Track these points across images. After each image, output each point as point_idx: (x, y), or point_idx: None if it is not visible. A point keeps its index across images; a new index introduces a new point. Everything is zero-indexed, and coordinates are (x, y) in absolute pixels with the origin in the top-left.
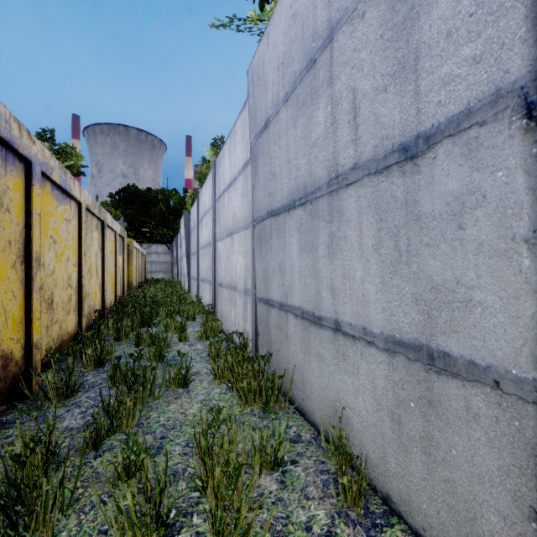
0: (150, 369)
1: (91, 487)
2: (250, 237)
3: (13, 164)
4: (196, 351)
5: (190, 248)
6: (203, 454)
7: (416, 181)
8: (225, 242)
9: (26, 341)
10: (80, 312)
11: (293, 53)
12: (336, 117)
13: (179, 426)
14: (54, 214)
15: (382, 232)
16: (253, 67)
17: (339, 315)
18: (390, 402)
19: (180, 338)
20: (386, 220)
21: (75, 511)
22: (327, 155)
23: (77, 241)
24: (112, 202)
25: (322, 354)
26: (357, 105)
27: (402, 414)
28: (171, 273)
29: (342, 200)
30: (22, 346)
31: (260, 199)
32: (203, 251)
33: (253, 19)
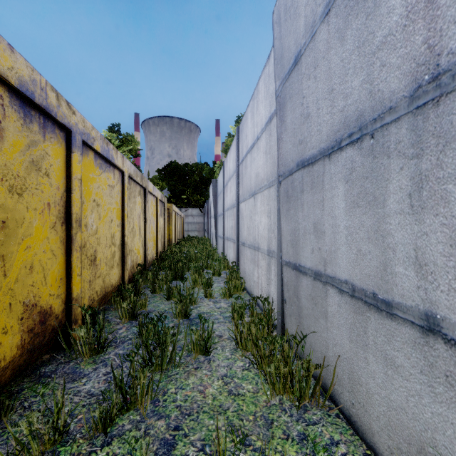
0: (170, 335)
1: None
2: (274, 196)
3: (52, 131)
4: (220, 309)
5: (217, 211)
6: None
7: None
8: (247, 203)
9: (67, 295)
10: (123, 266)
11: None
12: None
13: (195, 412)
14: (98, 180)
15: None
16: (280, 3)
17: (437, 308)
18: None
19: (206, 294)
20: None
21: None
22: (411, 50)
23: (121, 204)
24: (160, 176)
25: (393, 358)
26: None
27: None
28: (203, 232)
29: (451, 112)
30: (62, 300)
31: (288, 150)
32: (228, 212)
33: None
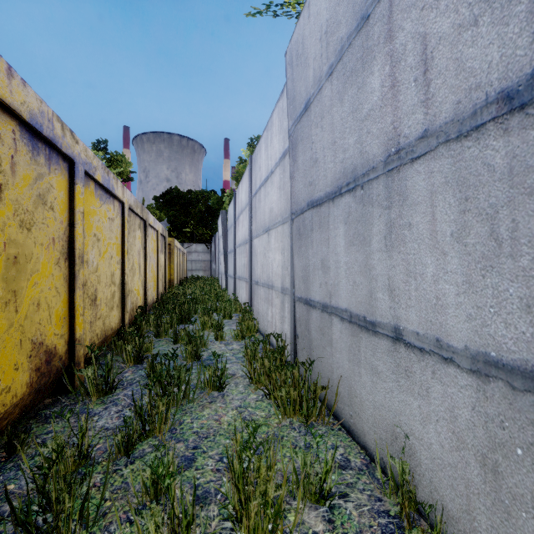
0: (184, 370)
1: (119, 501)
2: (288, 233)
3: (56, 163)
4: (232, 351)
5: (227, 247)
6: (237, 480)
7: (530, 139)
8: (261, 239)
9: (70, 336)
10: (123, 308)
11: (339, 16)
12: (398, 77)
13: (212, 435)
14: (98, 213)
15: (467, 214)
16: (292, 47)
17: (400, 322)
18: (480, 441)
19: (217, 337)
20: (475, 198)
21: (101, 529)
22: (384, 127)
23: (120, 239)
24: (157, 205)
25: (376, 366)
26: (429, 54)
27: (500, 462)
28: (210, 272)
29: (406, 179)
30: (66, 341)
31: (299, 189)
32: (239, 249)
33: (291, 3)
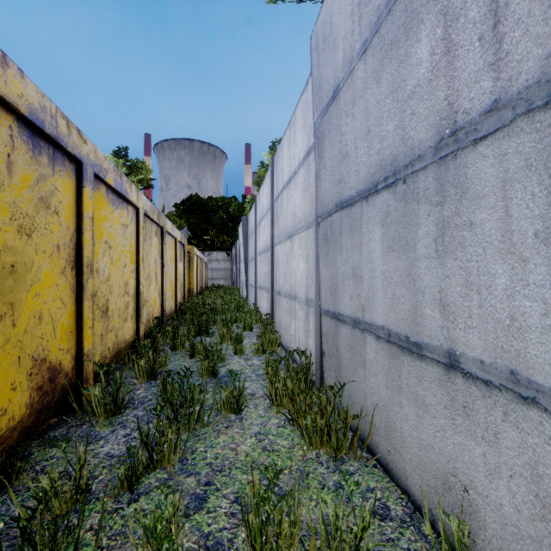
0: (198, 391)
1: (117, 550)
2: (313, 238)
3: (62, 163)
4: (252, 366)
5: (248, 254)
6: (253, 538)
7: None
8: (283, 246)
9: (77, 350)
10: (137, 319)
11: None
12: (454, 38)
13: (227, 469)
14: (110, 218)
15: None
16: (318, 29)
17: (456, 346)
18: None
19: (236, 351)
20: None
21: None
22: (435, 104)
23: (135, 247)
24: (177, 212)
25: (423, 398)
26: (502, 1)
27: None
28: (231, 280)
29: (465, 166)
30: (72, 356)
31: (326, 189)
32: (261, 256)
33: None
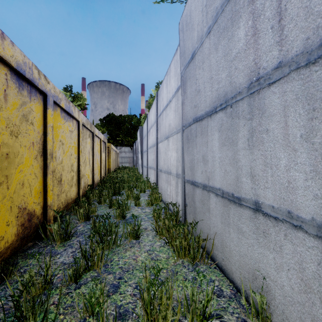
0: (114, 226)
1: (69, 315)
2: (180, 139)
3: (35, 95)
4: (145, 213)
5: (143, 148)
6: (146, 306)
7: None
8: (163, 143)
9: (44, 203)
10: (78, 186)
11: None
12: (258, 27)
13: (131, 270)
14: (62, 127)
15: (315, 121)
16: (183, 19)
17: (259, 198)
18: None
19: (136, 204)
20: (321, 108)
21: None
22: (248, 63)
23: (77, 144)
24: (101, 124)
25: (241, 228)
26: (283, 7)
27: None
28: (133, 164)
29: (264, 98)
30: (41, 206)
31: (188, 110)
32: (150, 149)
33: None
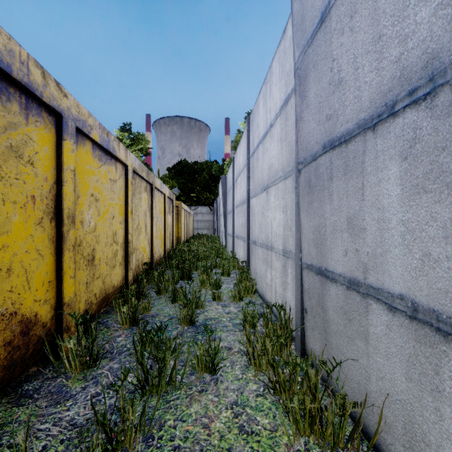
0: (170, 351)
1: None
2: (291, 188)
3: (38, 114)
4: (229, 314)
5: (227, 208)
6: None
7: None
8: (259, 198)
9: (57, 300)
10: (126, 266)
11: None
12: None
13: None
14: (96, 173)
15: None
16: None
17: None
18: None
19: (214, 297)
20: None
21: None
22: None
23: (124, 200)
24: (170, 174)
25: None
26: None
27: None
28: (213, 230)
29: None
30: (52, 306)
31: (310, 131)
32: (237, 209)
33: None
